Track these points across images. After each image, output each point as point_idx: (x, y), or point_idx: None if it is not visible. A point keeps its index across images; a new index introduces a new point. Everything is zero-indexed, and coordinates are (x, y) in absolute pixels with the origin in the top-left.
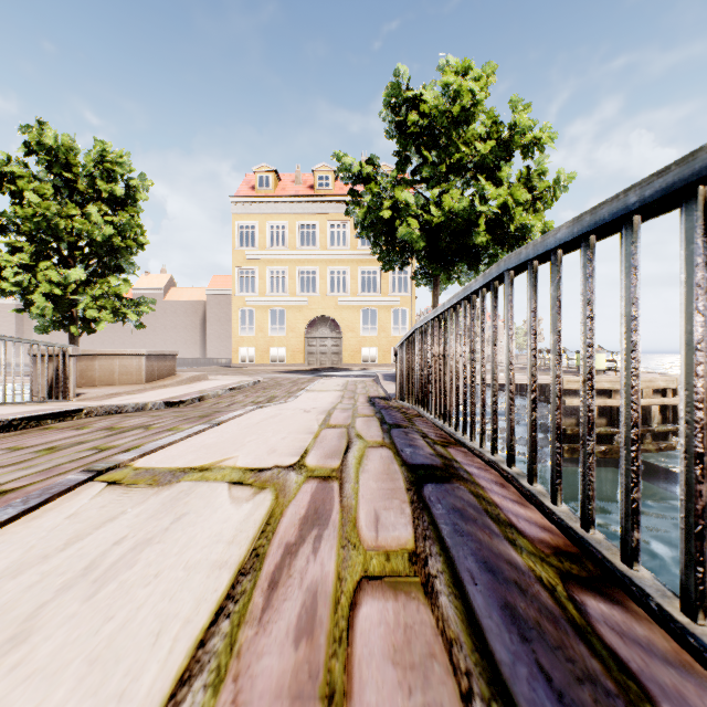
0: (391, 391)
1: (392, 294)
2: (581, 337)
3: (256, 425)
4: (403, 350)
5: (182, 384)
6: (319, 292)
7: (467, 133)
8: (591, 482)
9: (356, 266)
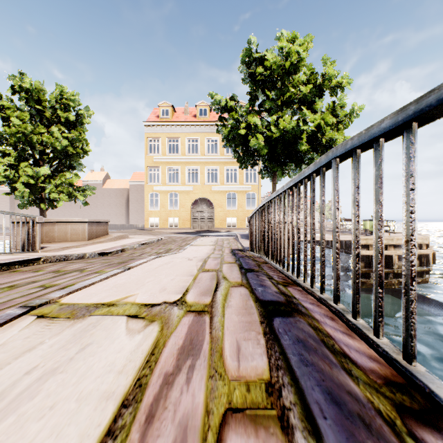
0: (246, 245)
1: (246, 183)
2: (404, 206)
3: (155, 270)
4: (254, 219)
5: (111, 241)
6: (200, 182)
7: (295, 79)
8: (413, 323)
9: (223, 166)
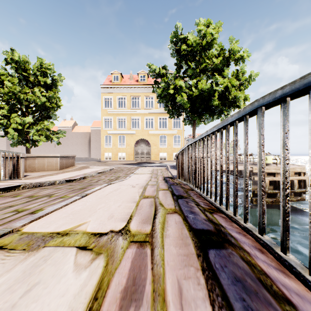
0: (174, 174)
1: (173, 129)
2: None
3: (106, 196)
4: (181, 155)
5: (77, 170)
6: (140, 128)
7: (209, 53)
8: None
9: (157, 116)
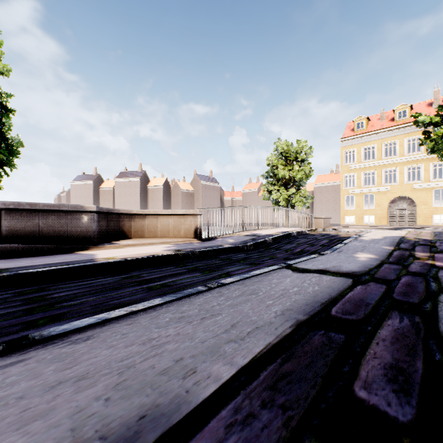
0: None
1: None
2: None
3: None
4: None
5: None
6: (398, 182)
7: None
8: None
9: (428, 163)
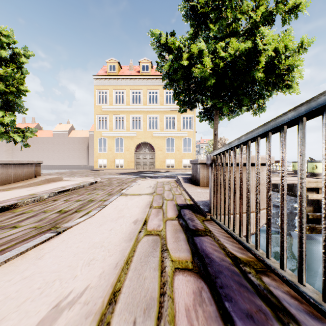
0: (197, 197)
1: (183, 130)
2: None
3: None
4: (239, 157)
5: (32, 186)
6: (142, 128)
7: (243, 4)
8: None
9: (163, 114)
